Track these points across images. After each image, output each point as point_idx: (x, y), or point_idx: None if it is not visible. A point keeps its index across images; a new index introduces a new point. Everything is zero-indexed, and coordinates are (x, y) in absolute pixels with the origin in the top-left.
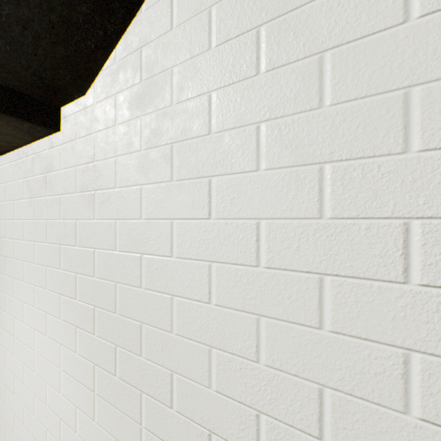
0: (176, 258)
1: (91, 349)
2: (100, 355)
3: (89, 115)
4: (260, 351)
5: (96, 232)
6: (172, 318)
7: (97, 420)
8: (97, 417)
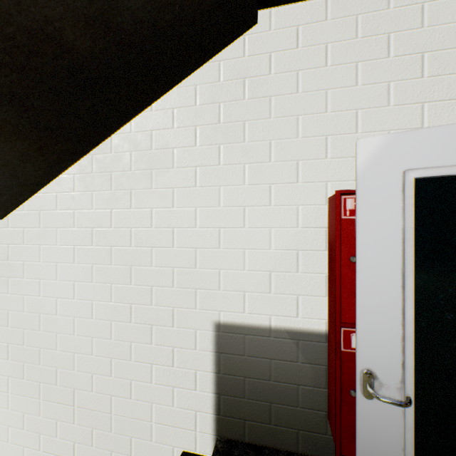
0: (59, 316)
1: (7, 368)
2: (13, 370)
3: (5, 233)
4: (93, 351)
5: (10, 301)
6: (57, 343)
7: (11, 408)
8: (11, 406)
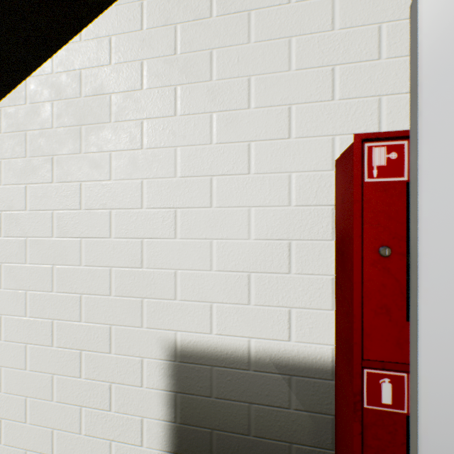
0: None
1: None
2: None
3: None
4: (2, 385)
5: None
6: None
7: None
8: None
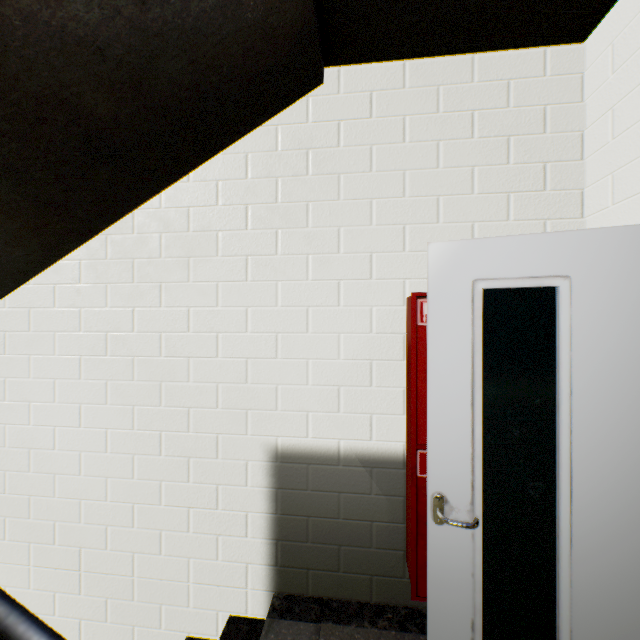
0: (58, 451)
1: None
2: None
3: None
4: (108, 495)
5: None
6: (55, 488)
7: None
8: None
